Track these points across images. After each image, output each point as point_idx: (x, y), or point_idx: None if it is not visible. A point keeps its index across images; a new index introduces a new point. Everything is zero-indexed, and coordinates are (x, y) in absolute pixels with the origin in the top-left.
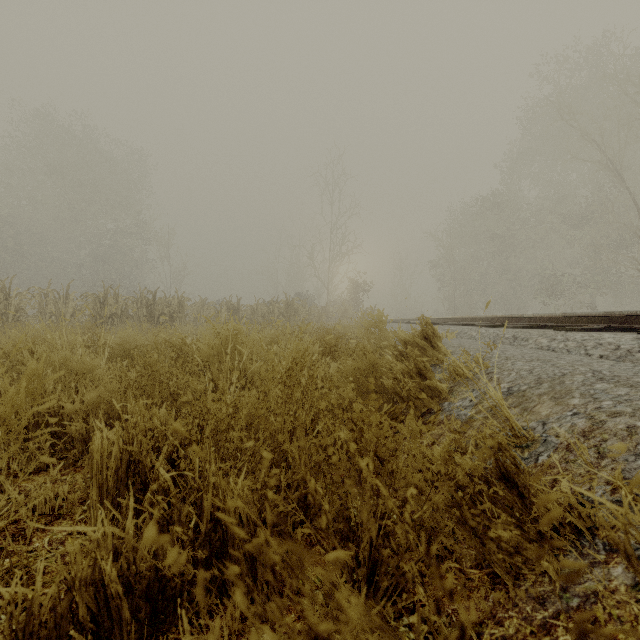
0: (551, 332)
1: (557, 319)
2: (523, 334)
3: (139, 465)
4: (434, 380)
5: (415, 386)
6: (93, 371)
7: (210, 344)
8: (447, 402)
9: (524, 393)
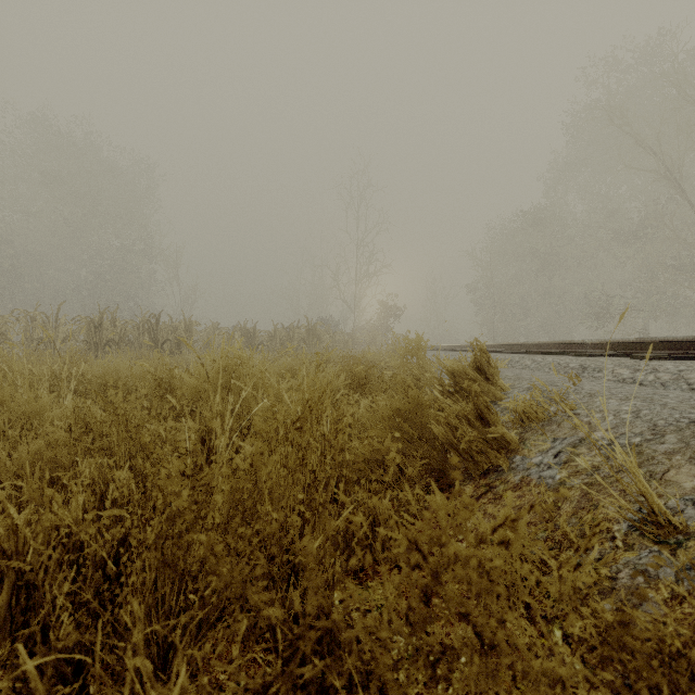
0: (629, 361)
1: (630, 345)
2: (593, 363)
3: (36, 591)
4: (499, 425)
5: (476, 434)
6: (41, 413)
7: (201, 377)
8: (519, 456)
9: (640, 449)
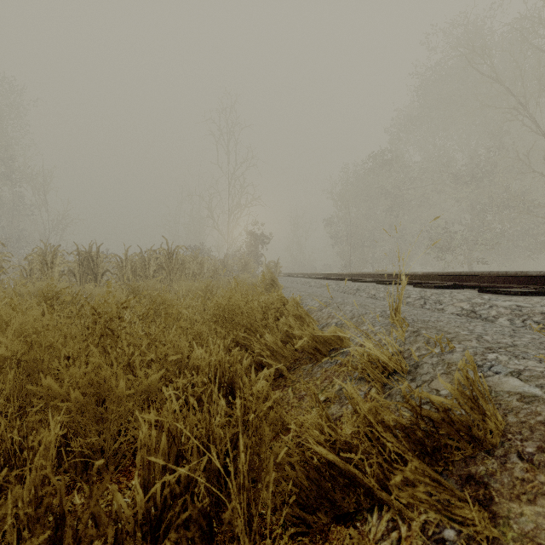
0: None
1: None
2: None
3: None
4: None
5: None
6: None
7: None
8: None
9: None
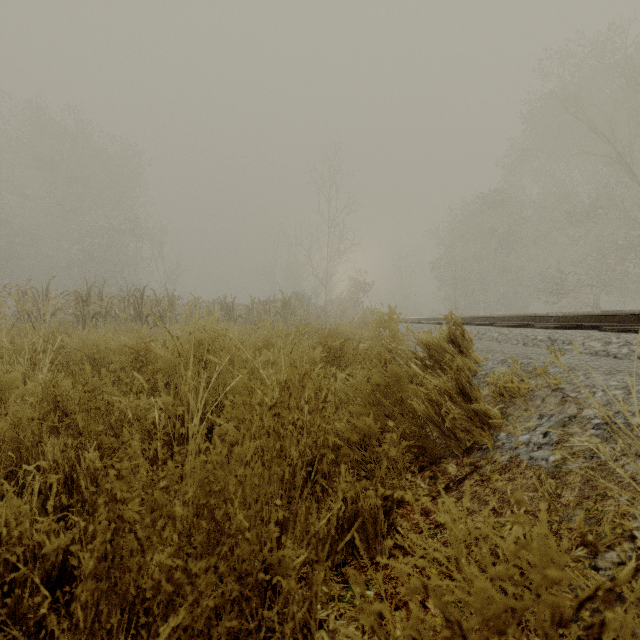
0: (598, 333)
1: (595, 318)
2: (562, 336)
3: None
4: (481, 400)
5: (460, 411)
6: (10, 389)
7: (176, 351)
8: (503, 433)
9: None
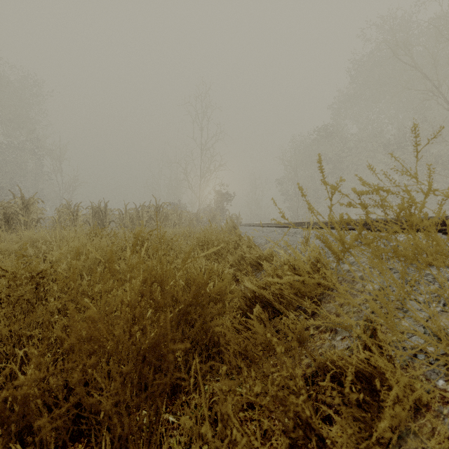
0: None
1: None
2: None
3: None
4: None
5: None
6: None
7: None
8: None
9: None
